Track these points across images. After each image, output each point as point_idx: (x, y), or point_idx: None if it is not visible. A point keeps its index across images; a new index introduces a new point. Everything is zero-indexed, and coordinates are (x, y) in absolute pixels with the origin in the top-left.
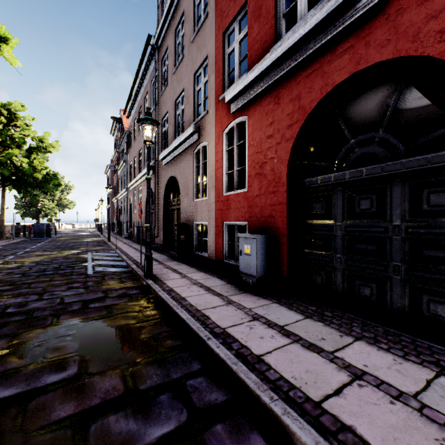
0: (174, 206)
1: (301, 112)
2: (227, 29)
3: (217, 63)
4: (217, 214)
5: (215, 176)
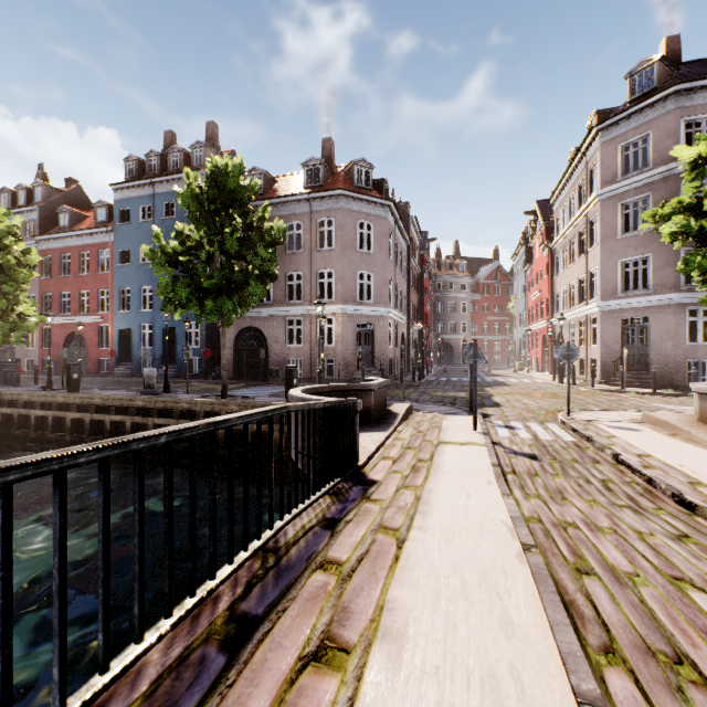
0: (8, 349)
1: (67, 334)
2: (45, 293)
3: (40, 302)
4: (40, 355)
5: (40, 342)
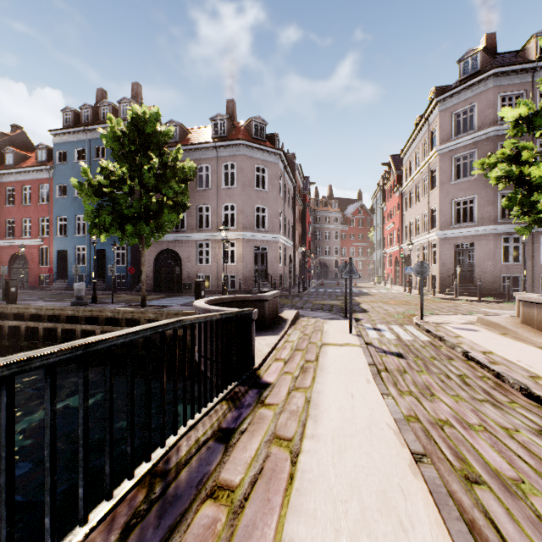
0: None
1: (11, 254)
2: None
3: None
4: None
5: None
